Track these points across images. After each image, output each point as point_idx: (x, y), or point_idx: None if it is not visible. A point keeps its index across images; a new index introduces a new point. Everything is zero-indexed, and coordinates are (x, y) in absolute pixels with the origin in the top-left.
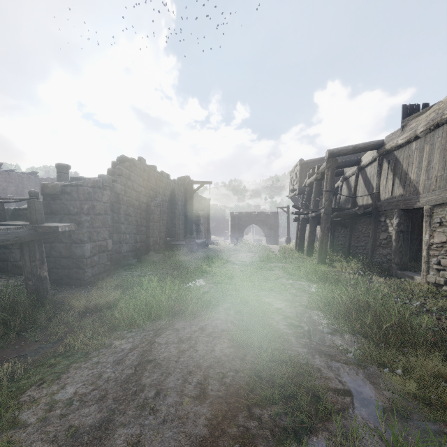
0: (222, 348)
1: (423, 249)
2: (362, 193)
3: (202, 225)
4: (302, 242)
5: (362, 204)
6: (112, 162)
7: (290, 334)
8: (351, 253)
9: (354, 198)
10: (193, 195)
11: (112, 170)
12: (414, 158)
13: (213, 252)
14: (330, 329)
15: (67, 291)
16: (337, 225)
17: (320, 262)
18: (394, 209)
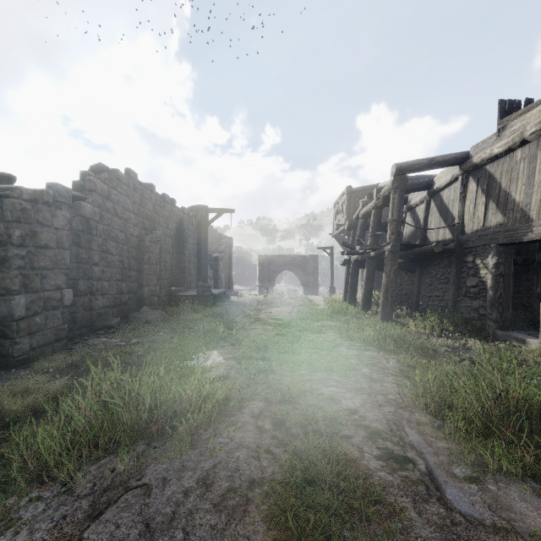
0: None
1: None
2: (437, 225)
3: (222, 272)
4: (354, 292)
5: (436, 240)
6: (80, 172)
7: (398, 488)
8: (421, 305)
9: (424, 232)
10: (211, 233)
11: (80, 183)
12: (520, 171)
13: (235, 306)
14: (472, 466)
15: None
16: (401, 268)
17: (385, 319)
18: (490, 244)
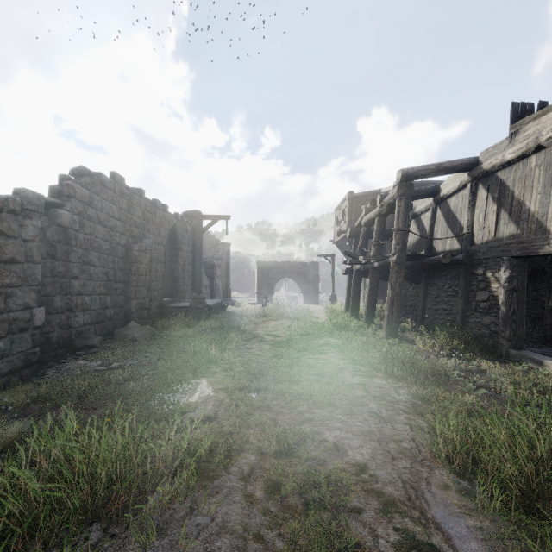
0: None
1: None
2: (443, 234)
3: (219, 279)
4: (357, 303)
5: (443, 250)
6: (59, 175)
7: None
8: (427, 318)
9: (430, 241)
10: (208, 239)
11: (58, 187)
12: (535, 179)
13: (231, 319)
14: None
15: None
16: (406, 279)
17: (390, 334)
18: (502, 256)
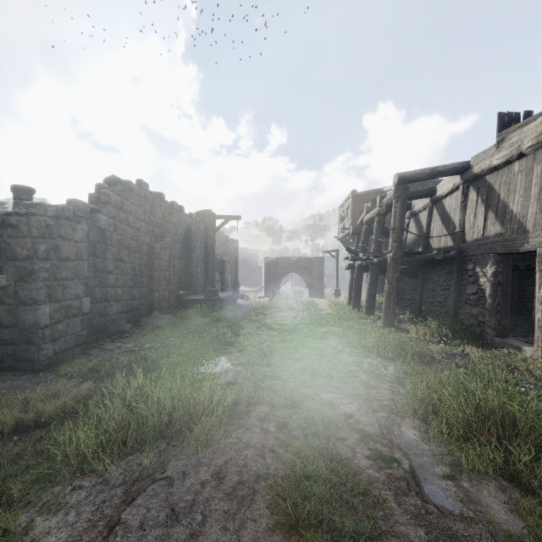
0: (257, 536)
1: (537, 309)
2: (439, 232)
3: (228, 274)
4: (358, 296)
5: (438, 247)
6: (96, 184)
7: (383, 483)
8: (424, 311)
9: (427, 238)
10: (217, 236)
11: (96, 195)
12: (517, 183)
13: (242, 310)
14: (450, 466)
15: (5, 383)
16: (404, 274)
17: (387, 324)
18: (489, 253)
